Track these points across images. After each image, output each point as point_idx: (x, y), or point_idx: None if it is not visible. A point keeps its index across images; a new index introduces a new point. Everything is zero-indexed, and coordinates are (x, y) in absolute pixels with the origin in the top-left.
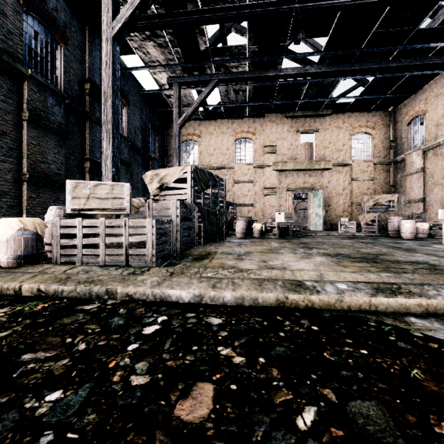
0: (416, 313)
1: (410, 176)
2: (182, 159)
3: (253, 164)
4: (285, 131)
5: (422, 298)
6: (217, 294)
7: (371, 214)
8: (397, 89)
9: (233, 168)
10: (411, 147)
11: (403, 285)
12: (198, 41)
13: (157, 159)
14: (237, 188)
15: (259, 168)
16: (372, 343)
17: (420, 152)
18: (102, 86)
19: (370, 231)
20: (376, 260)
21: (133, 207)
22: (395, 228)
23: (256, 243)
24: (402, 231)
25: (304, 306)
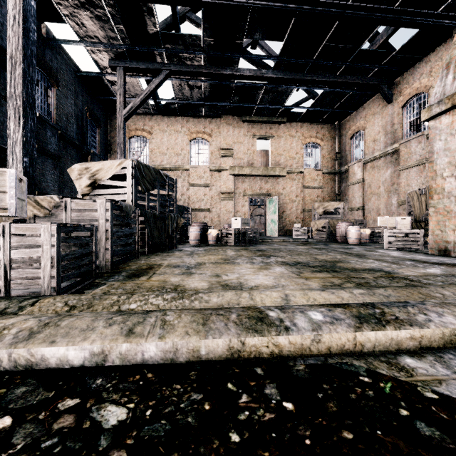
0: (409, 350)
1: (352, 186)
2: (129, 157)
3: (209, 166)
4: (242, 135)
5: (414, 328)
6: (132, 347)
7: (322, 220)
8: (342, 104)
9: (188, 170)
10: (353, 159)
11: (386, 308)
12: (146, 22)
13: (97, 154)
14: (192, 191)
15: (215, 171)
16: (383, 433)
17: (361, 164)
18: (7, 47)
19: (320, 237)
20: (335, 269)
21: (41, 208)
22: (343, 234)
23: (210, 252)
24: (348, 236)
25: (268, 354)
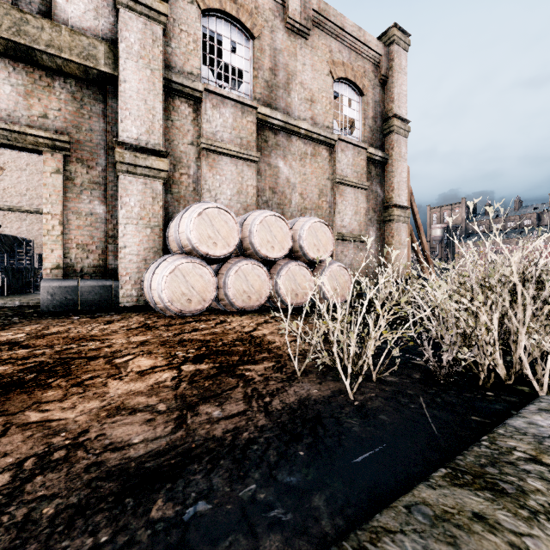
0: None
1: None
2: None
3: None
4: None
5: None
6: (12, 302)
7: None
8: None
9: None
10: None
11: None
12: None
13: None
14: None
15: None
16: None
17: None
18: None
19: None
20: None
21: None
22: None
23: None
24: None
25: None
